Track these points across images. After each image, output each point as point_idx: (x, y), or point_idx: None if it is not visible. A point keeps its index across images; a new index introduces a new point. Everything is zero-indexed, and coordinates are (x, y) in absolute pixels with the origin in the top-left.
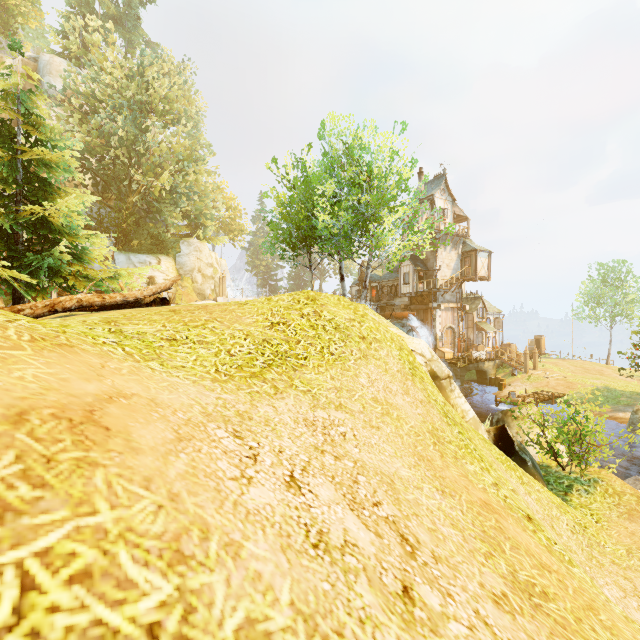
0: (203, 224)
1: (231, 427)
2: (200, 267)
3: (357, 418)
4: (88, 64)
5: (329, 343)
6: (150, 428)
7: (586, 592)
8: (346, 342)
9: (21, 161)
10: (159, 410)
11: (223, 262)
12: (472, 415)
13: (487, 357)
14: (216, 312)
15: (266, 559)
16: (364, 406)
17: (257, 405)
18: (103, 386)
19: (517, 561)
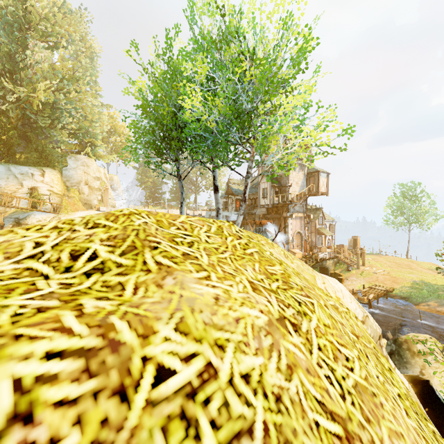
0: (93, 144)
1: None
2: (87, 180)
3: None
4: None
5: None
6: None
7: None
8: None
9: None
10: None
11: (115, 178)
12: (409, 390)
13: (328, 256)
14: None
15: None
16: None
17: None
18: None
19: None
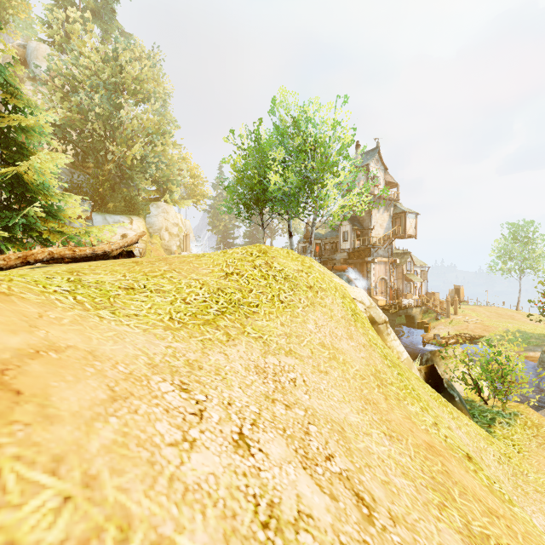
0: (170, 189)
1: (178, 379)
2: (167, 226)
3: (306, 363)
4: (69, 49)
5: (279, 292)
6: (78, 387)
7: (532, 536)
8: (295, 291)
9: None
10: (96, 364)
11: (187, 222)
12: (406, 356)
13: (415, 304)
14: (175, 263)
15: None
16: (312, 351)
17: (208, 353)
18: (32, 338)
19: (468, 509)
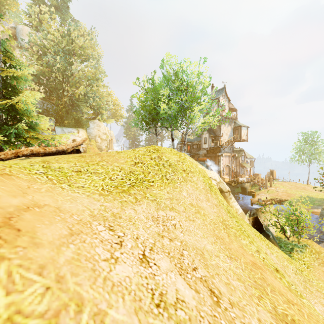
0: (101, 112)
1: (107, 223)
2: (99, 134)
3: (182, 215)
4: (41, 29)
5: (166, 173)
6: (51, 227)
7: (313, 315)
8: (175, 173)
9: (1, 76)
10: (61, 214)
11: (111, 132)
12: (241, 211)
13: (246, 180)
14: (105, 156)
15: (123, 322)
16: (185, 208)
17: (125, 209)
18: (25, 200)
19: (275, 299)
